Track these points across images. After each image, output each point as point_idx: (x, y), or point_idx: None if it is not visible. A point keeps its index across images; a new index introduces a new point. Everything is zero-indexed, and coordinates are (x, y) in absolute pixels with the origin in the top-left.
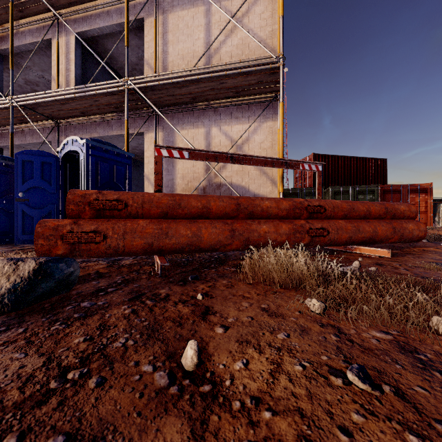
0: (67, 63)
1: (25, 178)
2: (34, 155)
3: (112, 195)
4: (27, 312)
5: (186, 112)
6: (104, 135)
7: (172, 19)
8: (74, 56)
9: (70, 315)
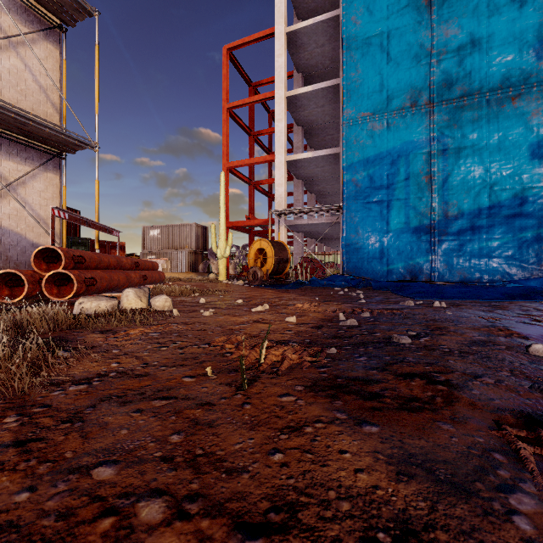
0: None
1: None
2: None
3: (77, 252)
4: None
5: None
6: None
7: None
8: None
9: None
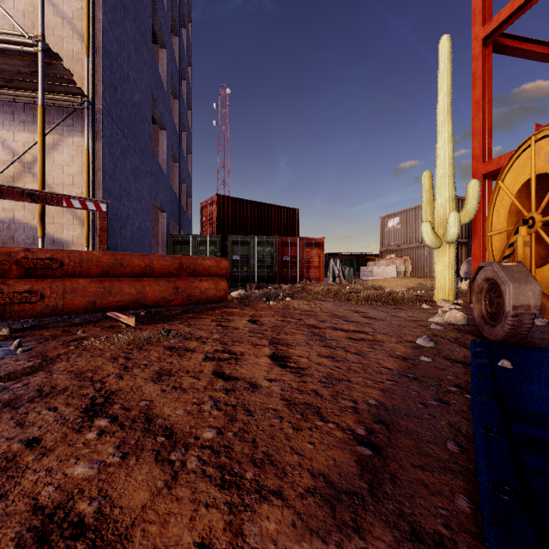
0: None
1: None
2: None
3: None
4: None
5: None
6: None
7: None
8: None
9: None
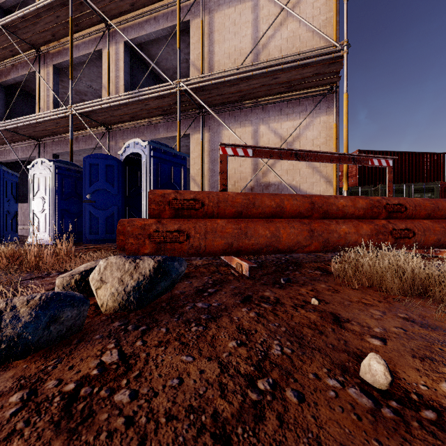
0: (116, 71)
1: (92, 181)
2: (99, 158)
3: (188, 194)
4: (152, 311)
5: (232, 111)
6: (151, 138)
7: (218, 18)
8: (123, 64)
9: (197, 316)
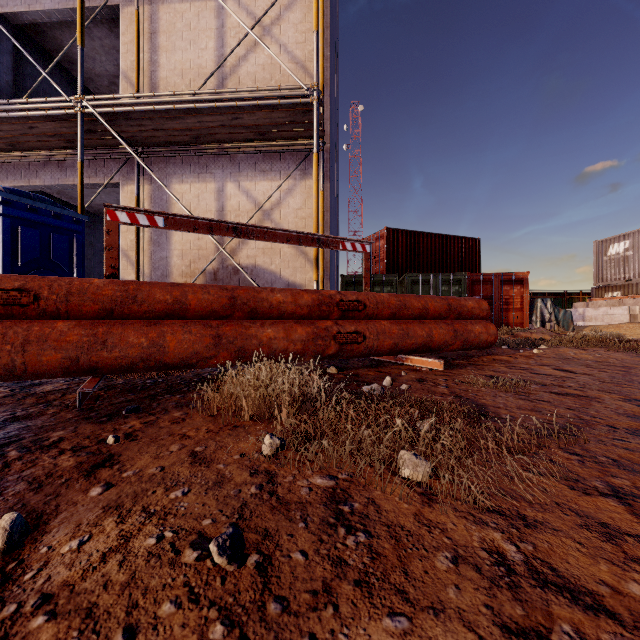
0: None
1: None
2: None
3: (11, 281)
4: None
5: (187, 156)
6: (52, 184)
7: (165, 14)
8: None
9: None
